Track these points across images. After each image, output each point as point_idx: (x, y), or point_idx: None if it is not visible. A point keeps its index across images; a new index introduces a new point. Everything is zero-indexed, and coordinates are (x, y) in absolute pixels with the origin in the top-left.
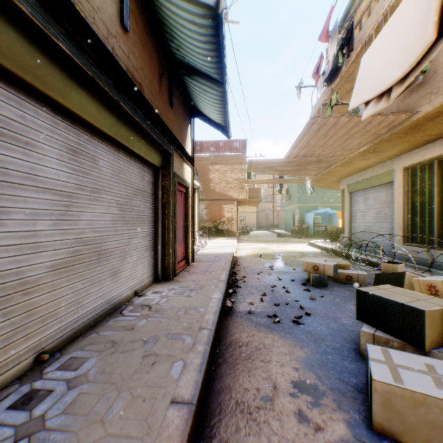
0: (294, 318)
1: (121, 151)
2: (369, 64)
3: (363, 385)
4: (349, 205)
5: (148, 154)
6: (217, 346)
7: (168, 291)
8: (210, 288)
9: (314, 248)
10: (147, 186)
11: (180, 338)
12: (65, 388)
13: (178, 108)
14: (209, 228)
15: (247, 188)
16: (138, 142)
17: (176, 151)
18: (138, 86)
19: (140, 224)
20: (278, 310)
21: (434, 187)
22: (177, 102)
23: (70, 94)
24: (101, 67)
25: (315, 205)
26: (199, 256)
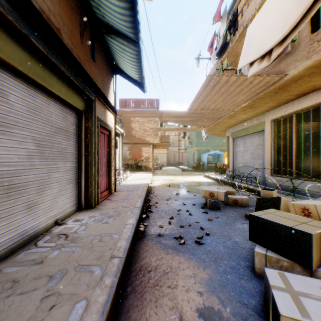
0: (196, 239)
1: (39, 91)
2: (253, 32)
3: (261, 306)
4: (232, 147)
5: (69, 97)
6: (127, 273)
7: (88, 219)
8: (126, 215)
9: (208, 179)
10: (70, 126)
11: (89, 270)
12: None
13: (101, 63)
14: (131, 164)
15: (160, 136)
16: (58, 84)
17: (99, 99)
18: (56, 30)
19: (62, 160)
20: (183, 231)
21: (293, 134)
22: (100, 58)
23: None
24: None
25: (208, 148)
26: (121, 186)
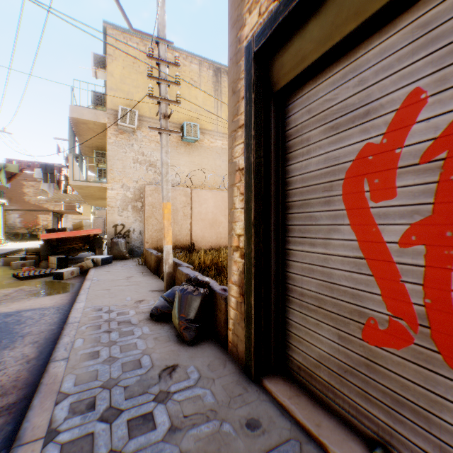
0: None
1: None
2: None
3: None
4: None
5: None
6: None
7: None
8: None
9: None
10: None
11: None
12: None
13: None
14: (24, 233)
15: None
16: None
17: None
18: None
19: None
20: None
21: None
22: None
23: None
24: None
25: None
26: None
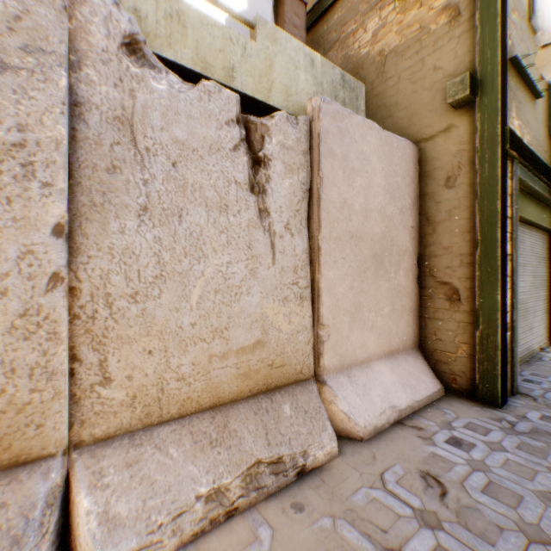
0: None
1: (531, 229)
2: None
3: None
4: None
5: (550, 224)
6: None
7: None
8: None
9: None
10: (543, 252)
11: None
12: (548, 383)
13: None
14: None
15: None
16: (546, 218)
17: None
18: None
19: (539, 288)
20: None
21: None
22: None
23: (525, 209)
24: (543, 183)
25: None
26: None
